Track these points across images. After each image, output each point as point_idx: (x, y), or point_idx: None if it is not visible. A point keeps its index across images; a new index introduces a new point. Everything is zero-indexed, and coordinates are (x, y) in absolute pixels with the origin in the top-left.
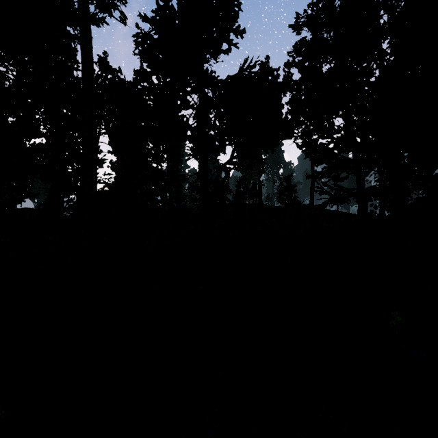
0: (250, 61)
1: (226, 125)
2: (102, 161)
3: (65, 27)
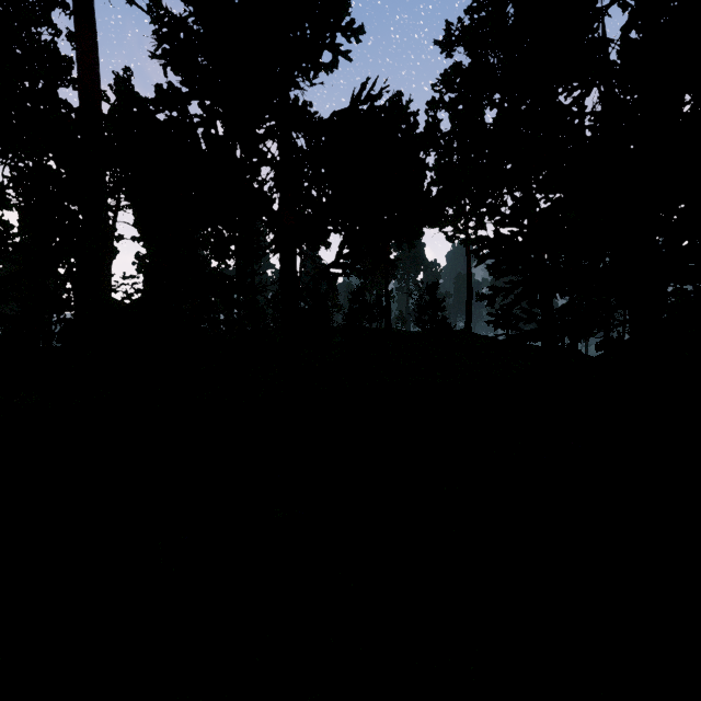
0: (372, 87)
1: (329, 197)
2: (58, 262)
3: (50, 17)
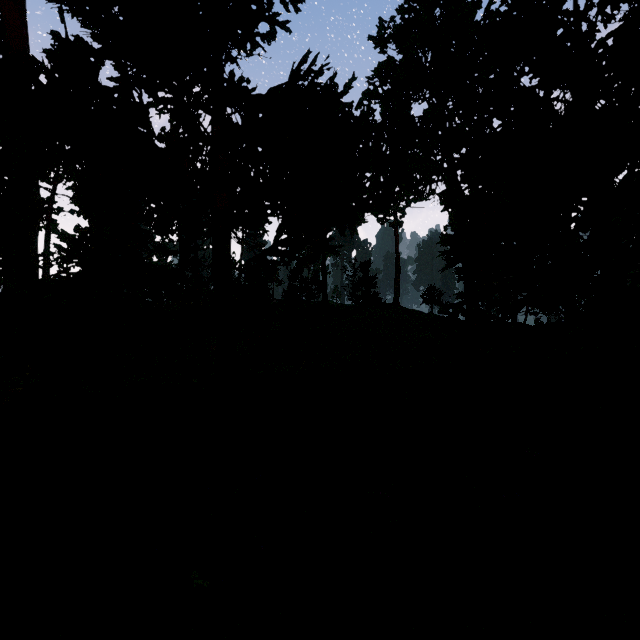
0: (313, 63)
1: (265, 178)
2: None
3: None
